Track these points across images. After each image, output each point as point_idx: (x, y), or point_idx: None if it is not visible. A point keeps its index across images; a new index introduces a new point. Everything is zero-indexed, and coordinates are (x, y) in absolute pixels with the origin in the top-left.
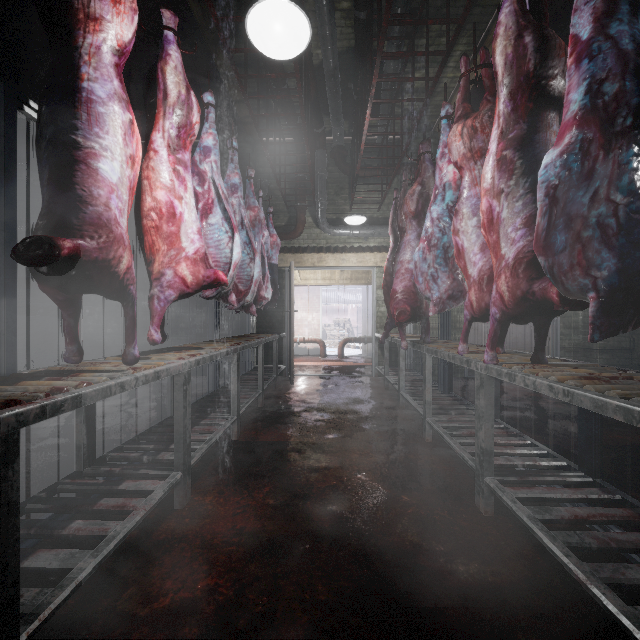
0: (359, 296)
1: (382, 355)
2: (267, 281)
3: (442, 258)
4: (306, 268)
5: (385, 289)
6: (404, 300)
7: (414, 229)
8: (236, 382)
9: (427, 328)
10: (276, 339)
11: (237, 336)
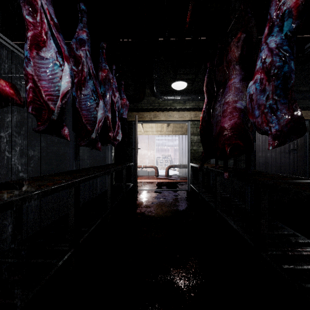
0: (175, 142)
1: (194, 177)
2: (119, 128)
3: (280, 91)
4: (146, 122)
5: (202, 132)
6: (234, 136)
7: (238, 74)
8: (73, 215)
9: (249, 161)
10: (125, 168)
11: (96, 166)
